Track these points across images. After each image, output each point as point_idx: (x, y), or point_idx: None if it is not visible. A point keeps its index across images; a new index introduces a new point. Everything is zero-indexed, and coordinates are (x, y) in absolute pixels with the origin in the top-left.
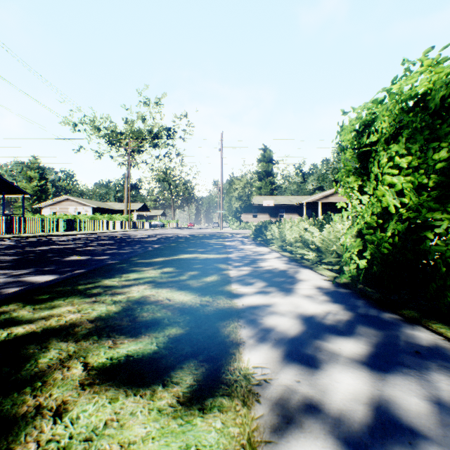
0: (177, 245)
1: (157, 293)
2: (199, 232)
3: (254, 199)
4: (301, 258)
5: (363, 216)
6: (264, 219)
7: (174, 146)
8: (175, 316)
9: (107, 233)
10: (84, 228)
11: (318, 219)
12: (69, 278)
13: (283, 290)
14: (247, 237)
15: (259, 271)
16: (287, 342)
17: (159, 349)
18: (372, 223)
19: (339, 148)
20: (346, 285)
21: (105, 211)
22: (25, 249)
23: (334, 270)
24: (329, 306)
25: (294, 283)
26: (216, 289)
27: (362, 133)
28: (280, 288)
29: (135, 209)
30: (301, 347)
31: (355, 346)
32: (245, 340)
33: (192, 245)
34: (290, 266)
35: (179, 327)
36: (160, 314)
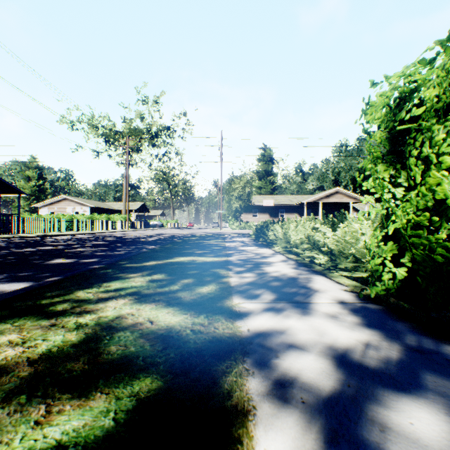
0: (173, 246)
1: (138, 311)
2: (198, 232)
3: (254, 199)
4: (308, 261)
5: (406, 213)
6: (264, 218)
7: (173, 145)
8: (154, 352)
9: (104, 233)
10: (81, 228)
11: (328, 217)
12: (37, 289)
13: (297, 305)
14: (247, 237)
15: (265, 279)
16: (322, 409)
17: (117, 427)
18: (422, 222)
19: (363, 130)
20: (375, 299)
21: (104, 211)
22: (10, 251)
23: (350, 276)
24: (364, 332)
25: (309, 295)
26: (214, 304)
27: (398, 107)
28: (293, 303)
29: (134, 209)
30: (348, 421)
31: (434, 418)
32: (255, 404)
33: (189, 246)
34: (299, 271)
35: (157, 374)
36: (134, 348)
